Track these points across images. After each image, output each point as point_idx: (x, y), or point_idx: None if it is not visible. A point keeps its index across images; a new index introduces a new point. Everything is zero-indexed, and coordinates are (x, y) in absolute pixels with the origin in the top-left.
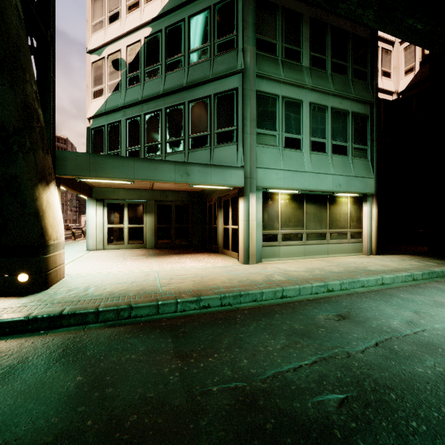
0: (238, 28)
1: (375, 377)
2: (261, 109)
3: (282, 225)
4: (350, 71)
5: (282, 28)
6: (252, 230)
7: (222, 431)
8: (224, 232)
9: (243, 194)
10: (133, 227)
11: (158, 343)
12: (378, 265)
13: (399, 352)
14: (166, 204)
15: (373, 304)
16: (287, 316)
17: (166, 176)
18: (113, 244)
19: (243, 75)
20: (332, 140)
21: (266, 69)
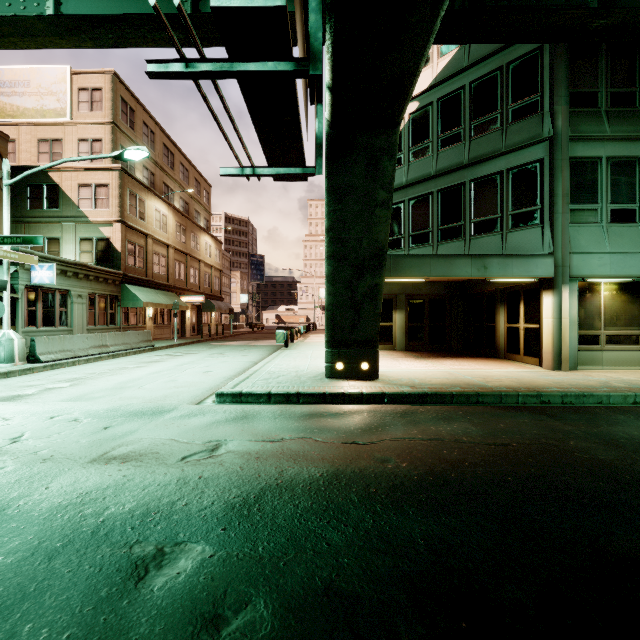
0: (543, 88)
1: None
2: (576, 179)
3: (606, 324)
4: None
5: (607, 69)
6: (564, 330)
7: None
8: (508, 332)
9: (551, 286)
10: (381, 325)
11: (537, 417)
12: None
13: None
14: (418, 298)
15: None
16: None
17: (462, 272)
18: None
19: (551, 143)
20: None
21: (584, 129)
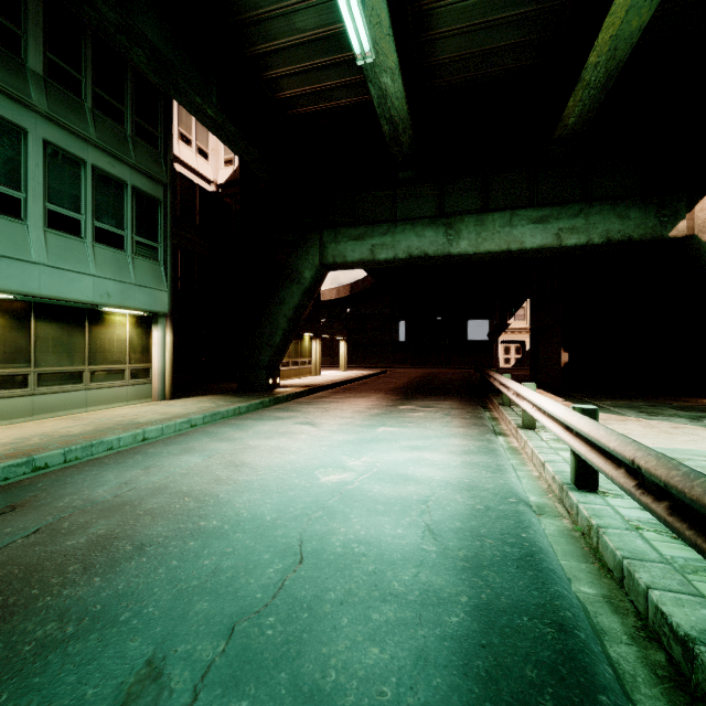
0: None
1: None
2: None
3: None
4: (129, 123)
5: None
6: None
7: None
8: None
9: None
10: None
11: None
12: (157, 414)
13: (65, 529)
14: None
15: (93, 473)
16: None
17: None
18: None
19: None
20: (96, 219)
21: None
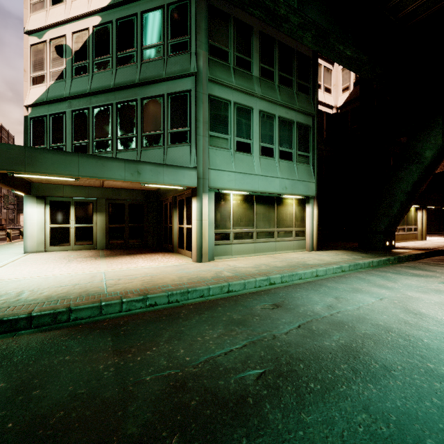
0: (191, 32)
1: (292, 352)
2: (214, 113)
3: (234, 224)
4: (295, 85)
5: (234, 37)
6: (204, 229)
7: (149, 413)
8: (179, 231)
9: (196, 194)
10: (80, 226)
11: (97, 343)
12: (316, 260)
13: (315, 331)
14: (119, 202)
15: (304, 293)
16: (229, 308)
17: (115, 174)
18: (57, 245)
19: (196, 78)
20: (279, 146)
21: (219, 75)
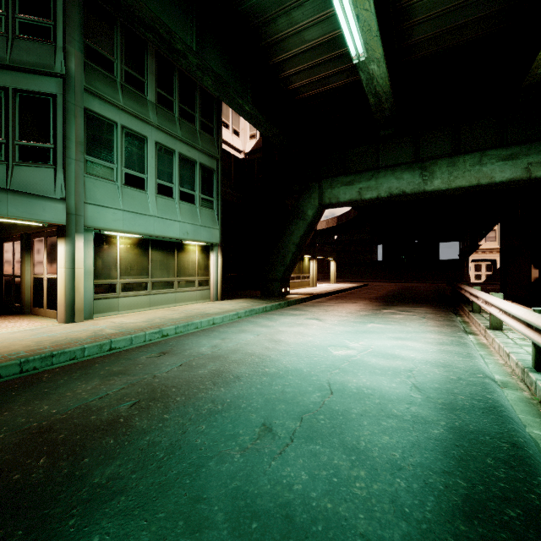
0: (56, 18)
1: (168, 383)
2: (93, 133)
3: (122, 273)
4: (198, 122)
5: (122, 46)
6: (78, 280)
7: (8, 455)
8: (34, 284)
9: (64, 234)
10: None
11: None
12: (217, 309)
13: (194, 365)
14: None
15: (195, 340)
16: (109, 363)
17: None
18: None
19: (64, 82)
20: (180, 186)
21: (100, 87)
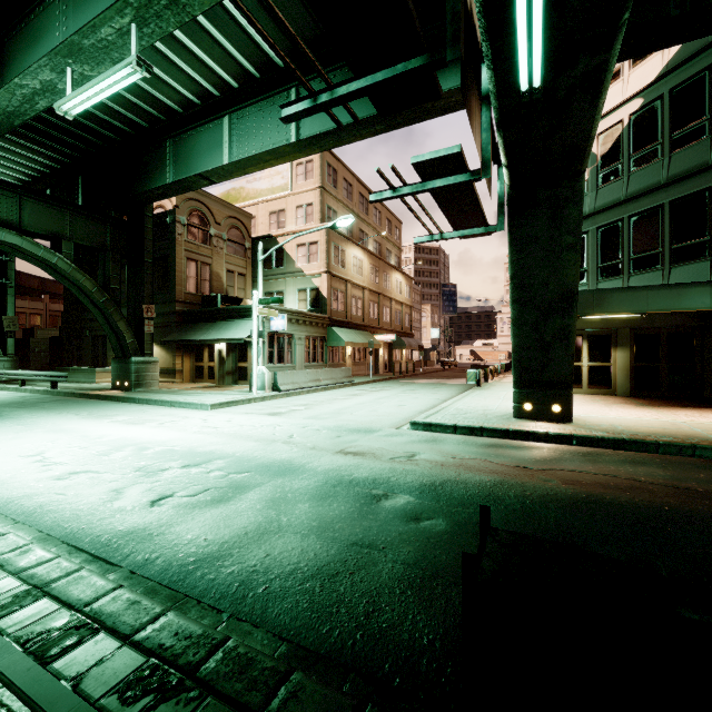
0: None
1: None
2: None
3: None
4: None
5: None
6: None
7: None
8: None
9: None
10: (594, 365)
11: None
12: None
13: None
14: (650, 332)
15: None
16: None
17: (695, 303)
18: None
19: None
20: None
21: None
